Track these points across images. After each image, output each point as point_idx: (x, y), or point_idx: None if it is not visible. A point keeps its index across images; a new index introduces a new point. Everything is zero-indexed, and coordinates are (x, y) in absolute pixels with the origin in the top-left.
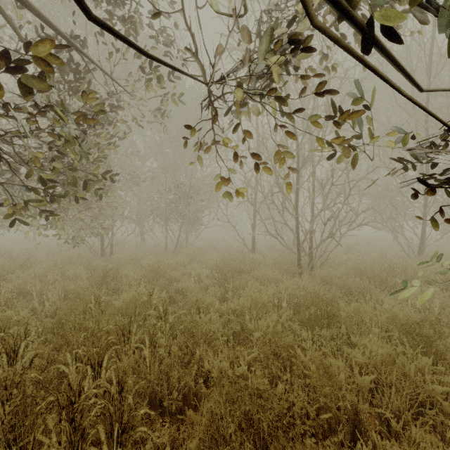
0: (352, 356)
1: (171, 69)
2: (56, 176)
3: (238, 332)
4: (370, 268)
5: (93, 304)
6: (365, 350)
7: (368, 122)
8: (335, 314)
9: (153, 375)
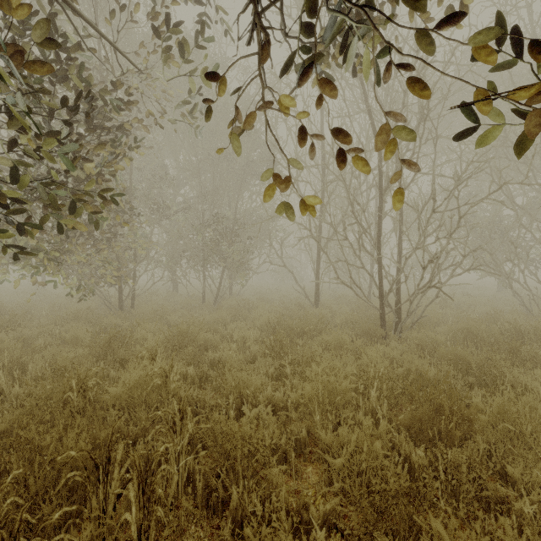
0: (517, 507)
1: None
2: None
3: (302, 439)
4: (485, 330)
5: (76, 392)
6: None
7: None
8: (469, 420)
9: None
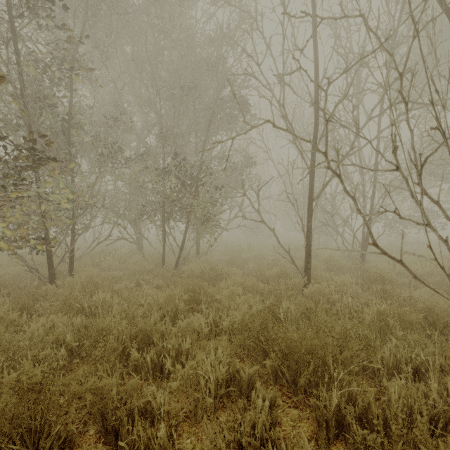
0: None
1: None
2: None
3: None
4: None
5: None
6: None
7: None
8: None
9: None
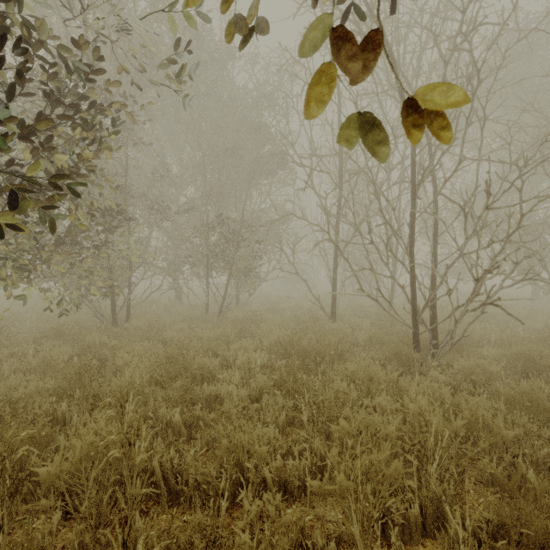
0: None
1: None
2: None
3: None
4: (548, 356)
5: None
6: None
7: None
8: None
9: None
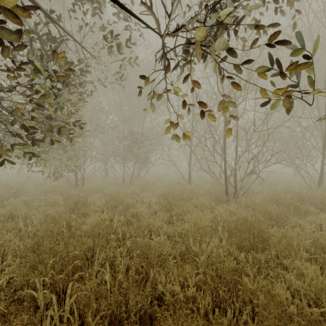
0: (286, 278)
1: (130, 13)
2: (40, 126)
3: (183, 251)
4: (283, 197)
5: (65, 228)
6: (306, 278)
7: (308, 70)
8: (267, 239)
9: (113, 297)
